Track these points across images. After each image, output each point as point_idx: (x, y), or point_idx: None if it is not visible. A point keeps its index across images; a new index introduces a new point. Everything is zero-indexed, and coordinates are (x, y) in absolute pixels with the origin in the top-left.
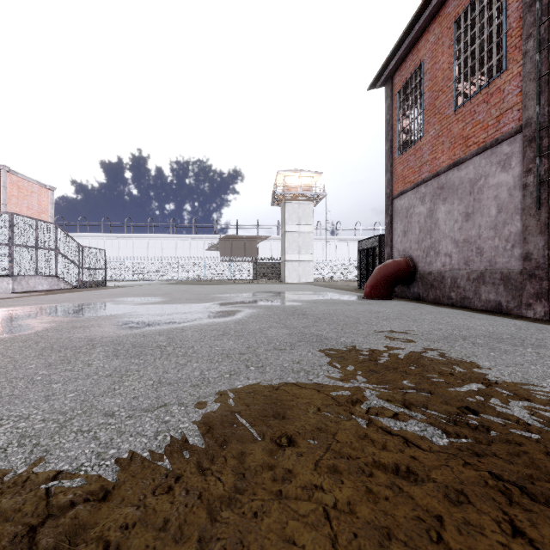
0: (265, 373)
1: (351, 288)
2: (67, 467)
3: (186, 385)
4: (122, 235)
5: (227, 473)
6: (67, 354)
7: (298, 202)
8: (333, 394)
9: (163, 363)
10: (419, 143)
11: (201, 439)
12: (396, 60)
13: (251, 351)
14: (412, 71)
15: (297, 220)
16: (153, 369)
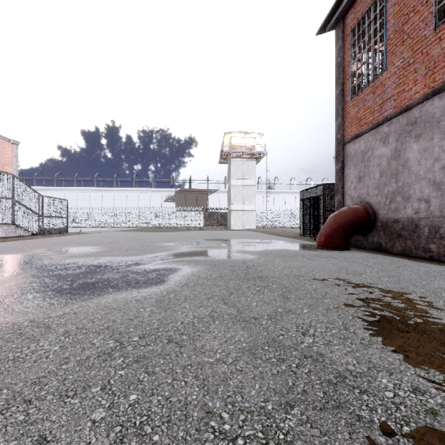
0: None
1: (294, 235)
2: None
3: None
4: (92, 188)
5: None
6: None
7: (242, 159)
8: None
9: None
10: (380, 78)
11: None
12: None
13: None
14: (371, 3)
15: (242, 175)
16: None
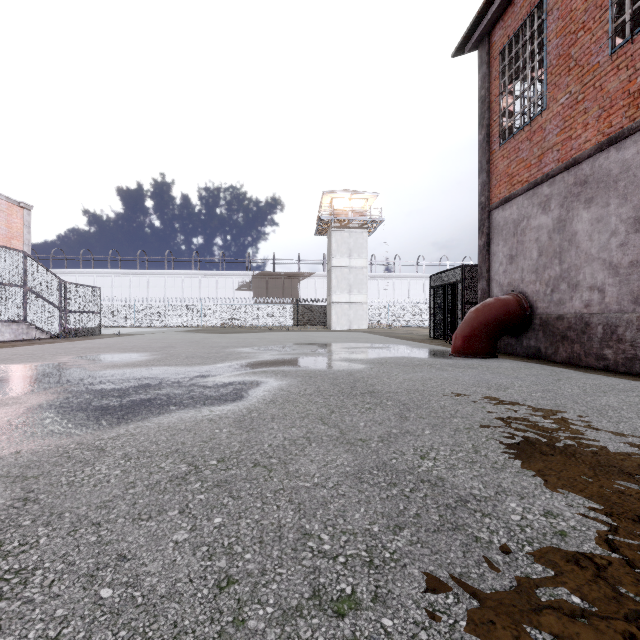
0: None
1: (421, 337)
2: None
3: None
4: (134, 271)
5: None
6: None
7: (349, 230)
8: None
9: None
10: (539, 120)
11: None
12: (500, 2)
13: (219, 634)
14: (526, 15)
15: (348, 252)
16: None
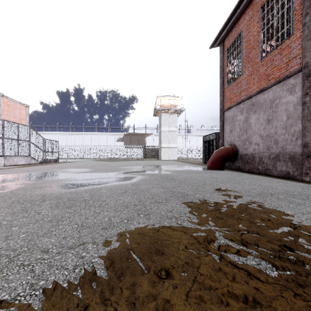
0: (150, 219)
1: (199, 163)
2: (7, 296)
3: (98, 228)
4: (68, 132)
5: (122, 304)
6: (27, 205)
7: (169, 114)
8: (194, 235)
9: (86, 212)
10: (240, 78)
11: (105, 272)
12: (226, 31)
13: (141, 204)
14: (235, 37)
15: (168, 124)
16: (79, 216)
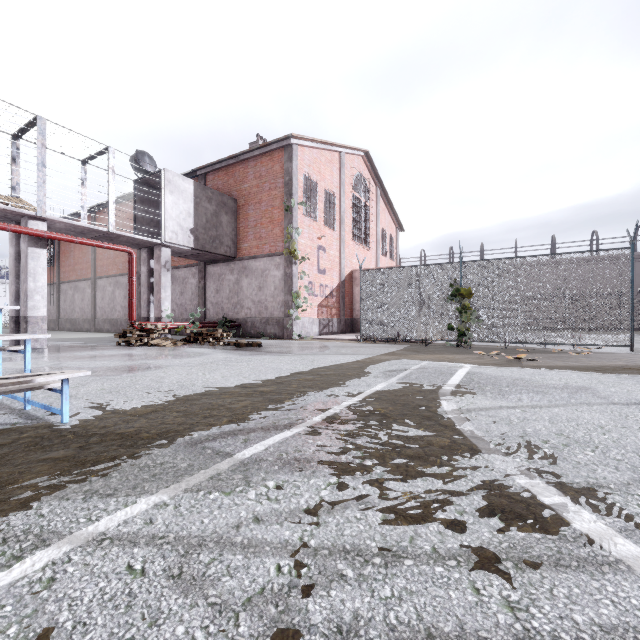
0: None
1: None
2: None
3: None
4: None
5: None
6: None
7: None
8: None
9: None
10: None
11: None
12: None
13: None
14: None
15: None
16: None
